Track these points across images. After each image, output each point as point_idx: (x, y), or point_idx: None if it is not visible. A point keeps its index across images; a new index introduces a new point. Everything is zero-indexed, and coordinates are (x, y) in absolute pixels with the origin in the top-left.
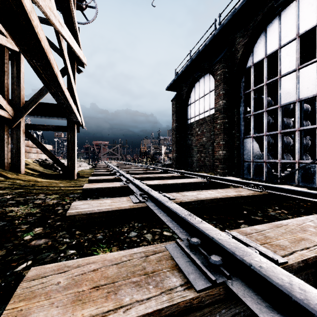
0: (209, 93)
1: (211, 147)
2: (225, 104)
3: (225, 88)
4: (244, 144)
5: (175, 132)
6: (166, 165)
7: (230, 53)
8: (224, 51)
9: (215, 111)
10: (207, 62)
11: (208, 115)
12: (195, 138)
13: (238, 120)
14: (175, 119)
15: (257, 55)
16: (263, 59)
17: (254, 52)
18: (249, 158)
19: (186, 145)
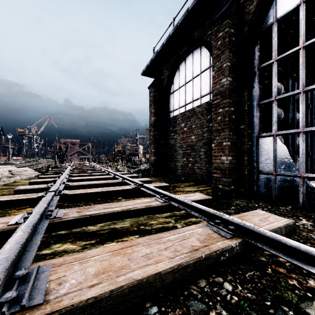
0: (200, 74)
1: (203, 149)
2: (230, 83)
3: (231, 58)
4: (260, 147)
5: (153, 128)
6: (142, 170)
7: (237, 6)
8: (227, 2)
9: (213, 95)
10: (198, 30)
11: (198, 104)
12: (180, 136)
13: (250, 109)
14: (153, 111)
15: (285, 2)
16: (298, 6)
17: (278, 0)
18: (269, 169)
19: (167, 146)
